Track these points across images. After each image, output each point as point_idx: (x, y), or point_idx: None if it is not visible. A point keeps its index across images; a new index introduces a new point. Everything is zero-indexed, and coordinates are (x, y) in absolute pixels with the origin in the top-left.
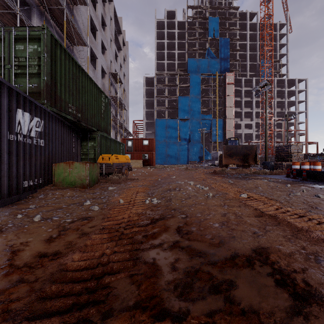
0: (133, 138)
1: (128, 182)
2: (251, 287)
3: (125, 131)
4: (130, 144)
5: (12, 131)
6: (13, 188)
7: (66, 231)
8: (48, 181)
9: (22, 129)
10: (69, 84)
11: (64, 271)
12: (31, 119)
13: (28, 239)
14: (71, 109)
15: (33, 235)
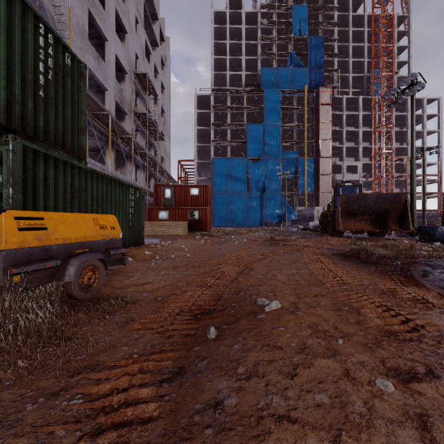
0: (173, 185)
1: None
2: None
3: (164, 175)
4: (169, 193)
5: None
6: None
7: None
8: None
9: None
10: None
11: None
12: None
13: None
14: None
15: None
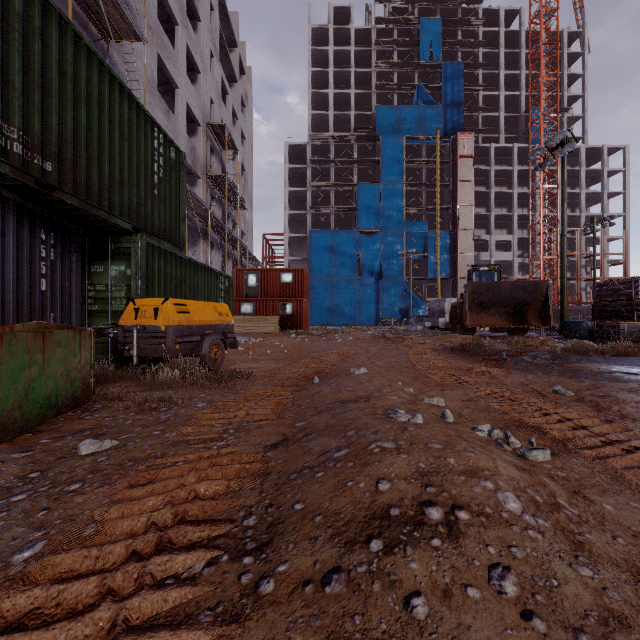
0: (260, 269)
1: (202, 398)
2: None
3: (245, 256)
4: (254, 280)
5: None
6: None
7: None
8: None
9: None
10: None
11: None
12: None
13: None
14: None
15: None
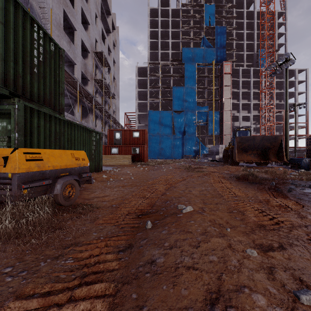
0: (122, 130)
1: None
2: None
3: (115, 123)
4: (119, 136)
5: None
6: None
7: None
8: None
9: None
10: None
11: None
12: None
13: None
14: None
15: None
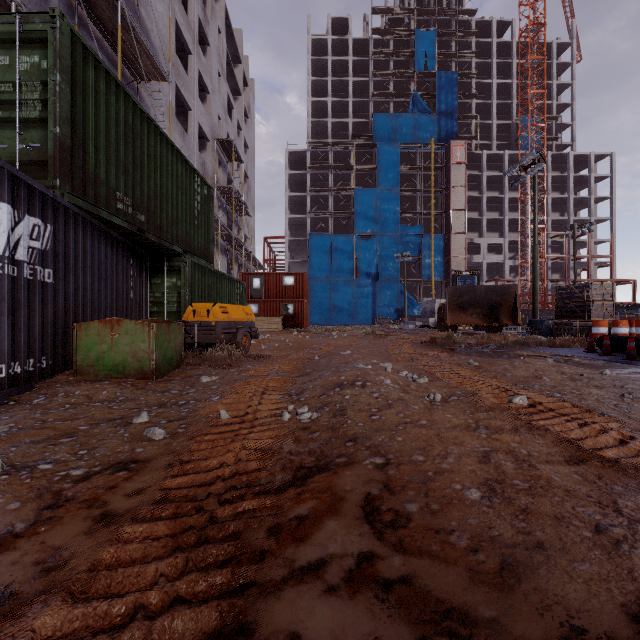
0: (263, 273)
1: (248, 364)
2: None
3: (249, 259)
4: (258, 283)
5: None
6: None
7: (57, 509)
8: (66, 363)
9: None
10: (117, 149)
11: None
12: (17, 220)
13: None
14: (123, 203)
15: None
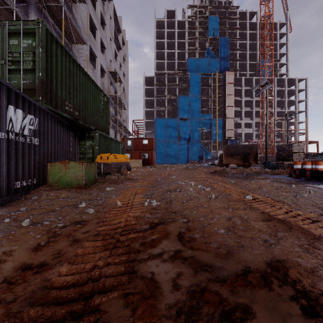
0: (133, 138)
1: (127, 182)
2: (272, 316)
3: (125, 131)
4: (130, 143)
5: (2, 128)
6: (3, 189)
7: (56, 238)
8: (44, 181)
9: (14, 126)
10: (65, 81)
11: (47, 289)
12: (24, 117)
13: (13, 248)
14: (68, 106)
15: (18, 242)
